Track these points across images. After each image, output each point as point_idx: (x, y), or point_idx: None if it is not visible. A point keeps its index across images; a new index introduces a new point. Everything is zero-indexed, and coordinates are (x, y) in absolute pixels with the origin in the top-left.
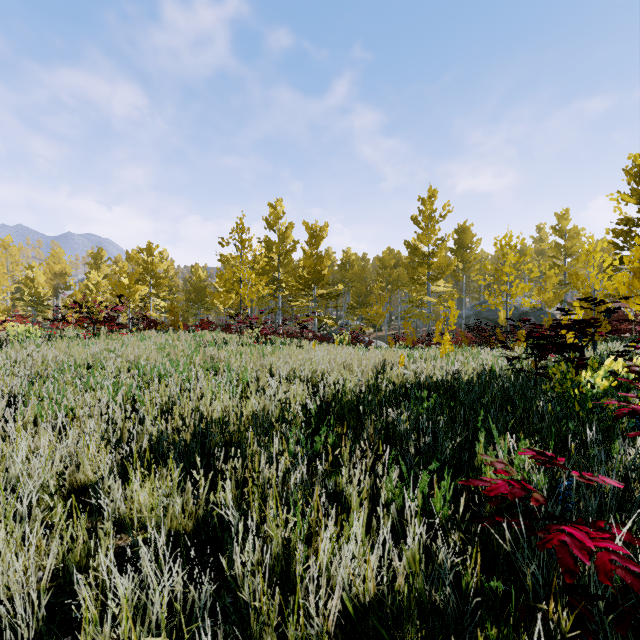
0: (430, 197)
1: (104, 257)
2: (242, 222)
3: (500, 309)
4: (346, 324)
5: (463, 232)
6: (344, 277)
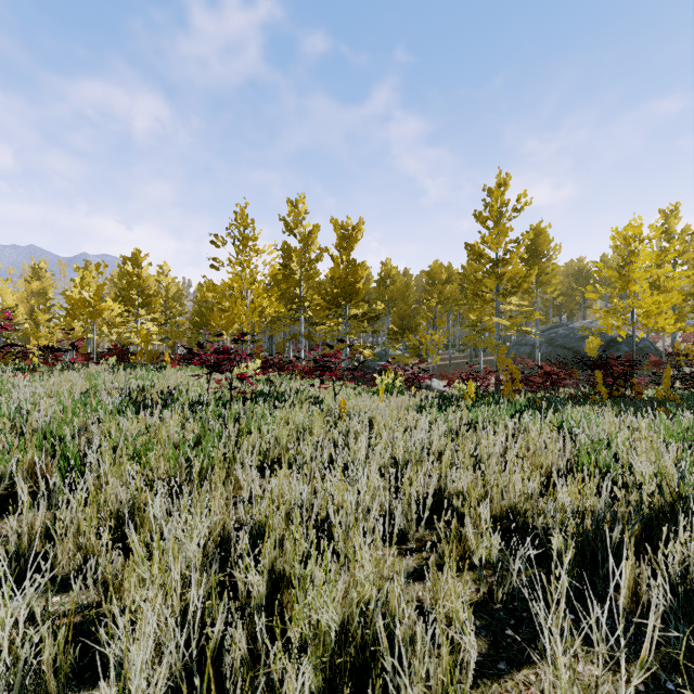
0: (500, 185)
1: (93, 272)
2: (243, 211)
3: (622, 334)
4: (394, 358)
5: (537, 236)
6: (383, 295)
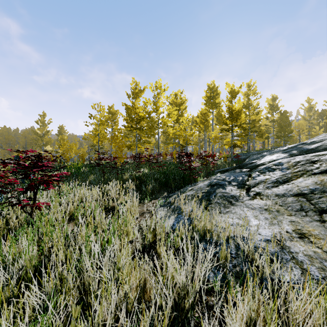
0: (43, 115)
1: None
2: None
3: None
4: None
5: (61, 128)
6: (1, 139)
